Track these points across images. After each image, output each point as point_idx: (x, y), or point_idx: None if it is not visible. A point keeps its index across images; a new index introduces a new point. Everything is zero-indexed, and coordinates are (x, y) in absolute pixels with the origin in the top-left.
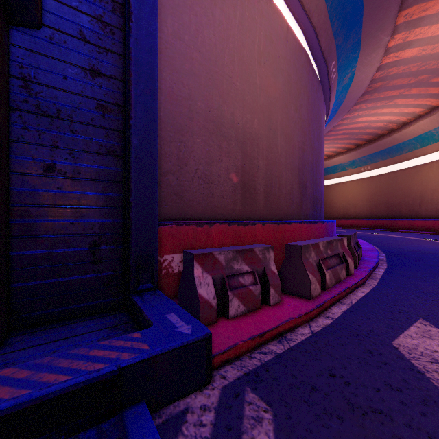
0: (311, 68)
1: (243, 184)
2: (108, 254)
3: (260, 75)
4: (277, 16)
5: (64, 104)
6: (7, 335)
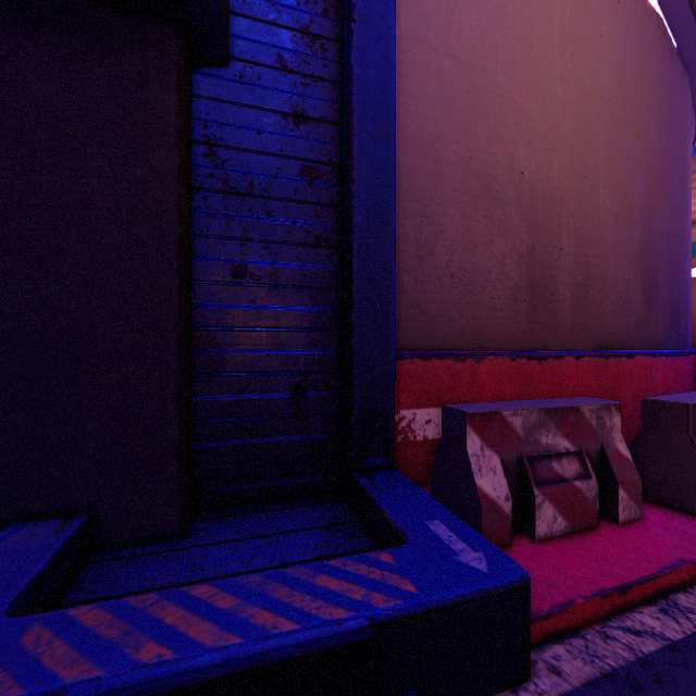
0: (668, 47)
1: (530, 284)
2: (317, 404)
3: (565, 77)
4: None
5: (258, 173)
6: (190, 516)
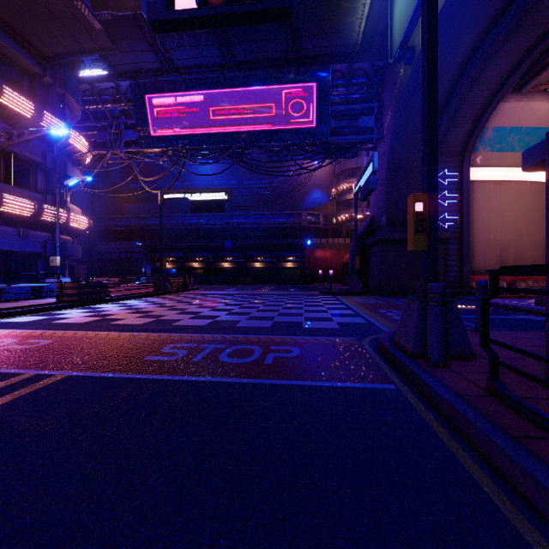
0: None
1: (500, 261)
2: (457, 281)
3: (511, 215)
4: (522, 185)
5: (449, 252)
6: None
